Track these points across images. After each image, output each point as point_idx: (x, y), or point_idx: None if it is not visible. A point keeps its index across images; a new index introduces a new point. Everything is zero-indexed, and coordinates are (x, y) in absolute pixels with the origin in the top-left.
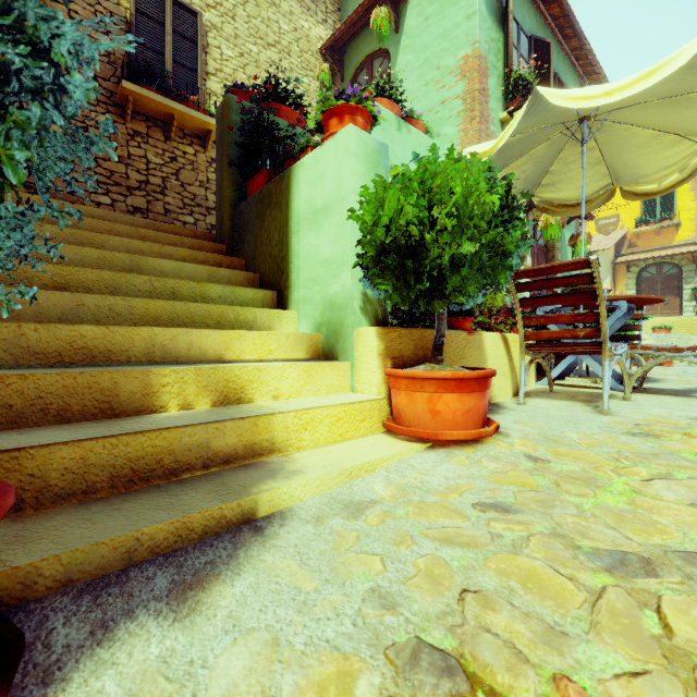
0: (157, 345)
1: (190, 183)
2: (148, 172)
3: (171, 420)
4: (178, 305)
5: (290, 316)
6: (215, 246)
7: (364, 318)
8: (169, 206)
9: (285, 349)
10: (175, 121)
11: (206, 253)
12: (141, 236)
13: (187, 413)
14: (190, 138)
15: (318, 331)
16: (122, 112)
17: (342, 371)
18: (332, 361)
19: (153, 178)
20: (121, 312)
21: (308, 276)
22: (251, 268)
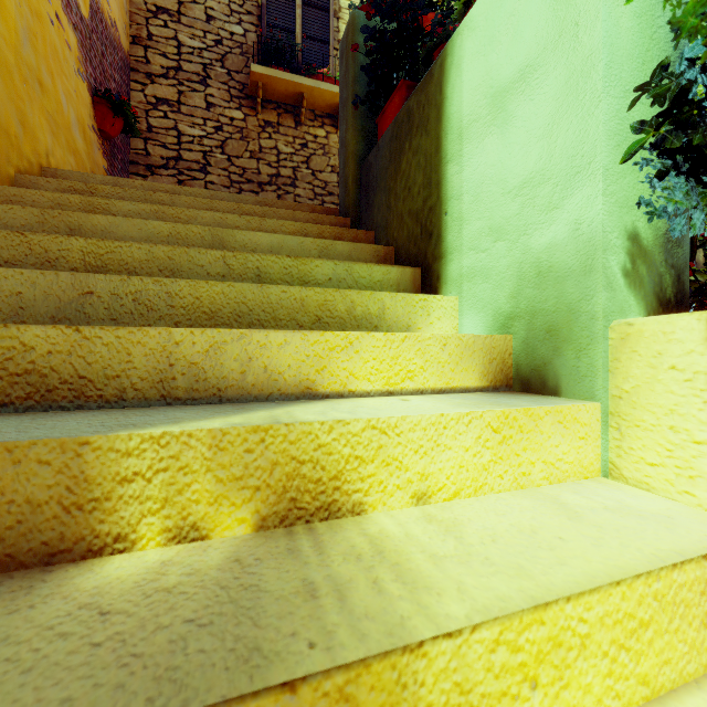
0: (179, 364)
1: (321, 170)
2: (279, 164)
3: (46, 657)
4: (248, 290)
5: (444, 305)
6: (335, 221)
7: (631, 296)
8: (299, 198)
9: (439, 367)
10: (305, 100)
11: (320, 226)
12: (244, 215)
13: (168, 570)
14: (321, 119)
15: (504, 331)
16: (254, 104)
17: (581, 426)
18: (542, 394)
19: (283, 169)
20: (153, 303)
21: (481, 226)
22: (381, 242)
